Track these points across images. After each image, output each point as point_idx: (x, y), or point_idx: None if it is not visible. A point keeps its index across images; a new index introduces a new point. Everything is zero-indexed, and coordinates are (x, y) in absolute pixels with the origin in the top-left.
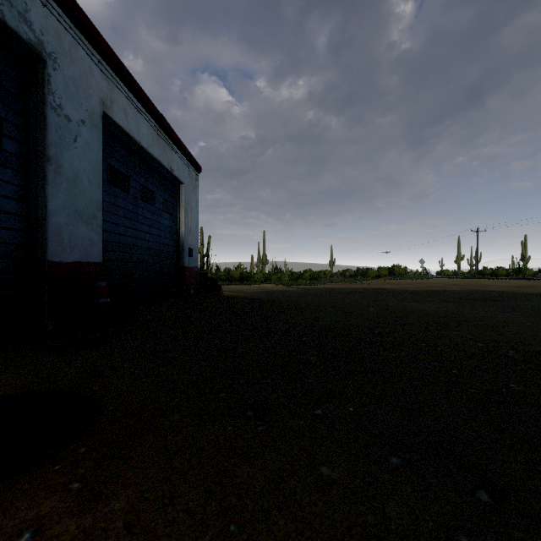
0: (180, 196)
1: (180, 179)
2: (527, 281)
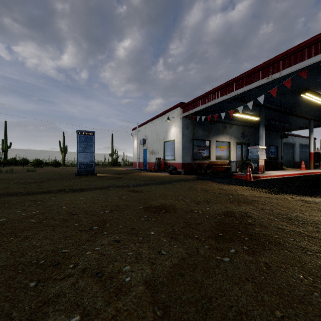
0: None
1: None
2: None
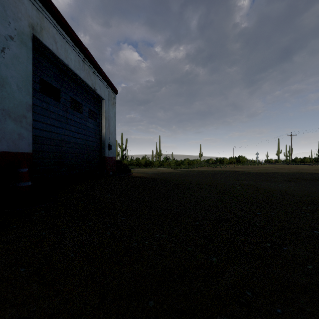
0: (102, 108)
1: (102, 96)
2: None
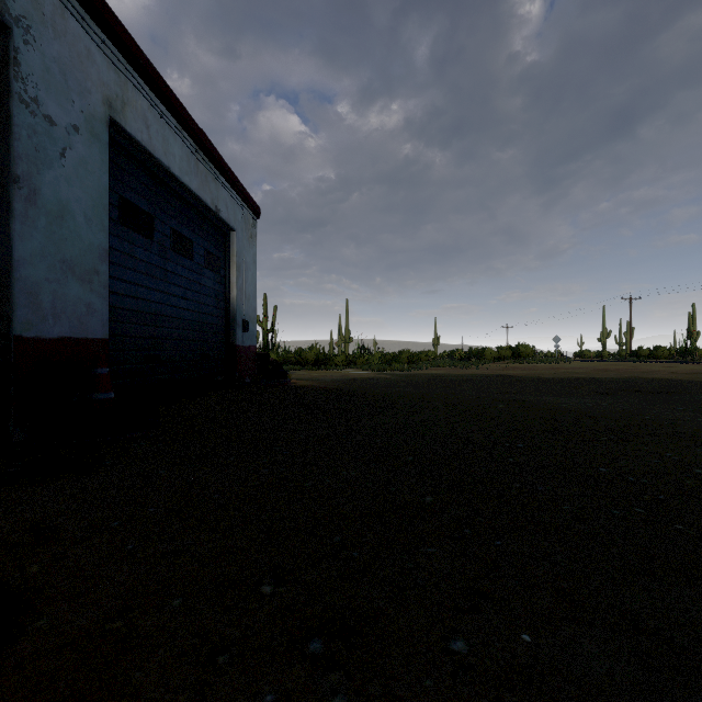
0: (230, 248)
1: (230, 224)
2: (701, 366)
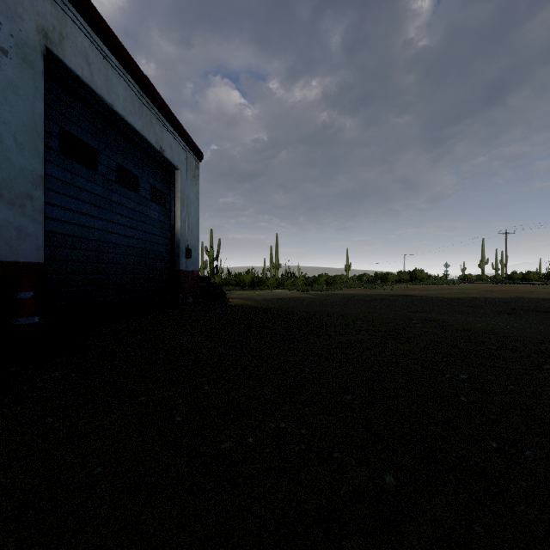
0: (175, 185)
1: (174, 164)
2: None
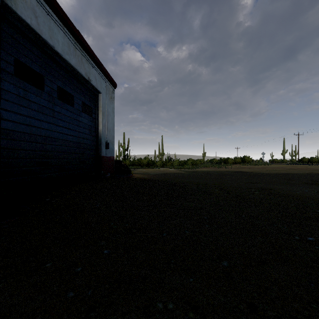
0: (98, 102)
1: (98, 89)
2: None
